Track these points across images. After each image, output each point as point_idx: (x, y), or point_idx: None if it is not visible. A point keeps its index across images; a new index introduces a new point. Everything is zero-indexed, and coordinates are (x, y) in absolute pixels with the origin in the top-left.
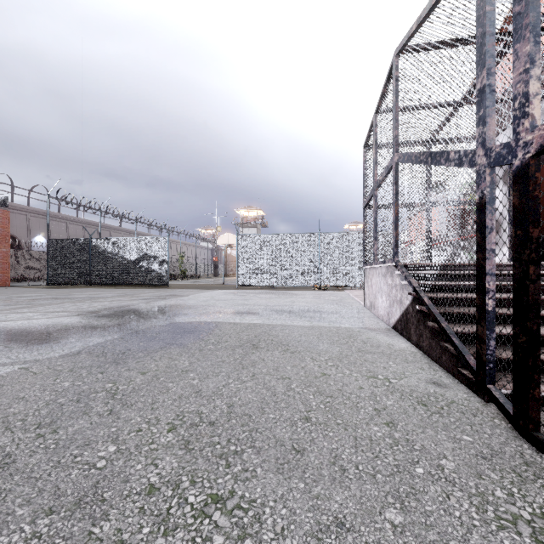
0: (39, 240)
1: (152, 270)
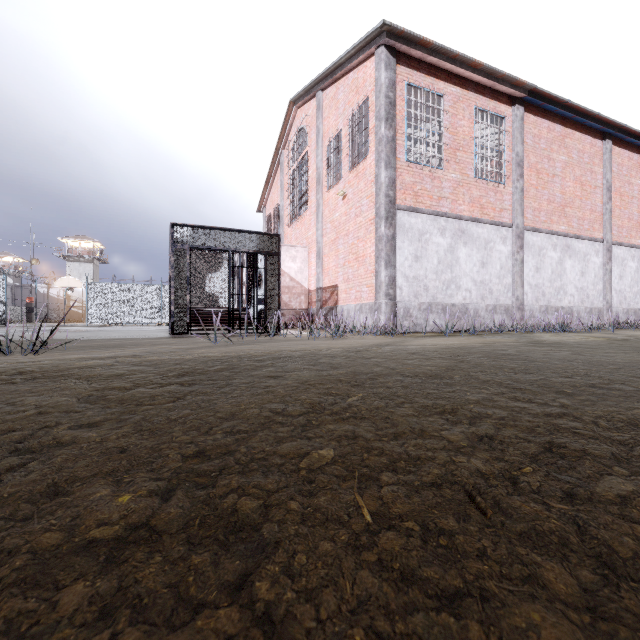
0: None
1: None
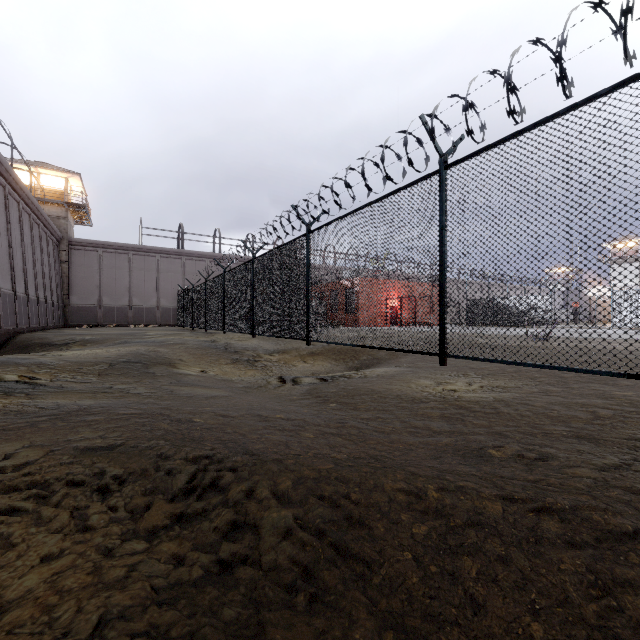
0: None
1: (538, 317)
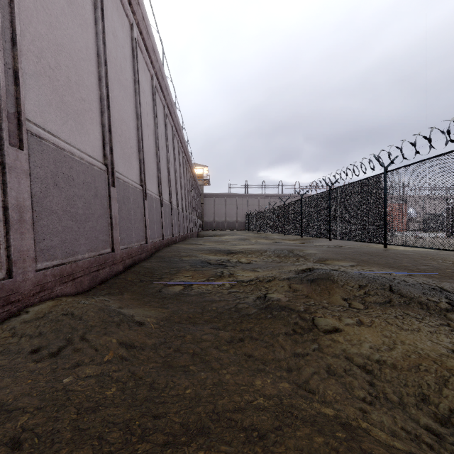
0: (410, 211)
1: None
